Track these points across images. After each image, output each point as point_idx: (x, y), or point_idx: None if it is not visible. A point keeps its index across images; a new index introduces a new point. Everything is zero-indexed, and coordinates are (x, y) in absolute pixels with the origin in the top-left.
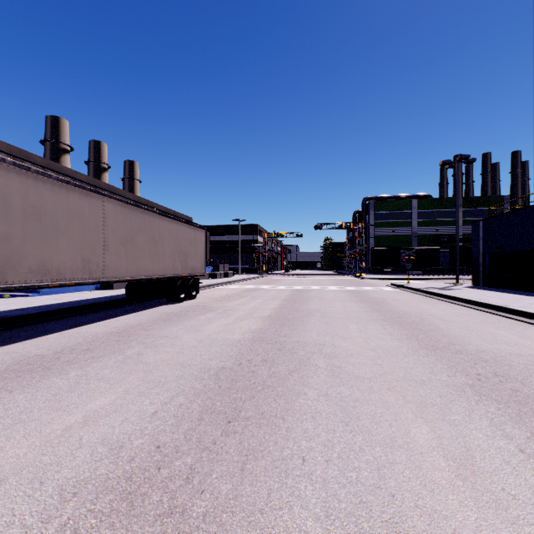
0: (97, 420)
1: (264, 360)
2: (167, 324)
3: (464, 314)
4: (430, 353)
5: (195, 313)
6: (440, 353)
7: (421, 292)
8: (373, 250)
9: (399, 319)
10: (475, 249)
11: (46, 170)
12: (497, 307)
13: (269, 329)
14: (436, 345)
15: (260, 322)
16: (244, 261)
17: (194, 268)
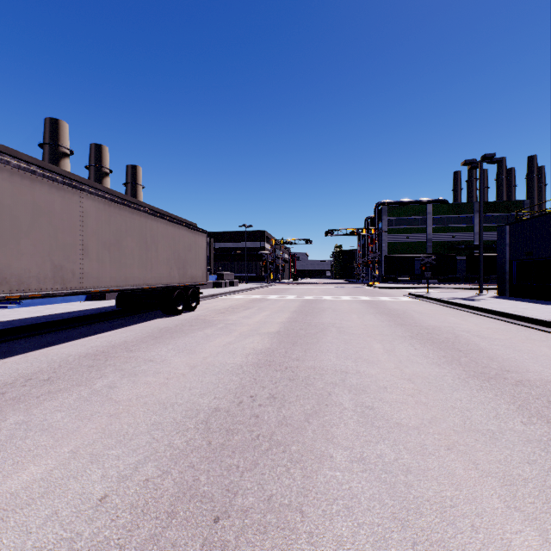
0: (7, 517)
1: (272, 397)
2: (156, 343)
3: (502, 329)
4: (483, 385)
5: (192, 328)
6: (496, 385)
7: (444, 303)
8: (386, 258)
9: (429, 335)
10: (500, 255)
11: (2, 155)
12: (539, 321)
13: (277, 349)
14: (487, 372)
15: (267, 340)
16: (251, 269)
17: (194, 276)
